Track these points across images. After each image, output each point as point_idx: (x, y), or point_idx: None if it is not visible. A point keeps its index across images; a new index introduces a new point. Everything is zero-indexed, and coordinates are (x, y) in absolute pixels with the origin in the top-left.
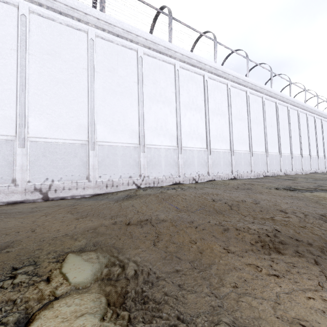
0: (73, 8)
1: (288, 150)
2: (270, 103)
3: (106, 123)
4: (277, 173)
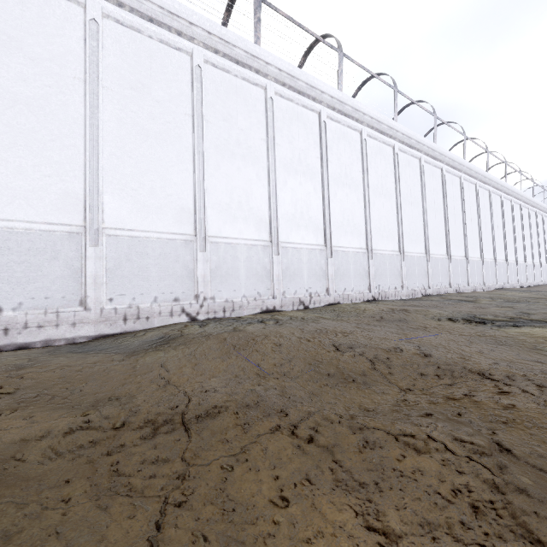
0: None
1: (462, 251)
2: (433, 169)
3: (125, 193)
4: (445, 290)
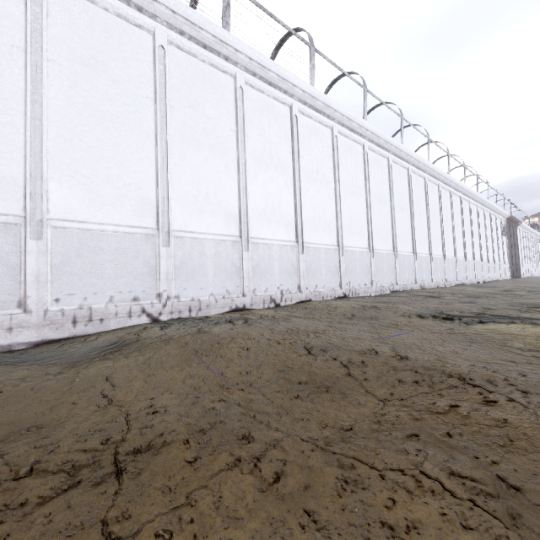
0: None
1: (426, 249)
2: (400, 169)
3: (75, 180)
4: (411, 286)
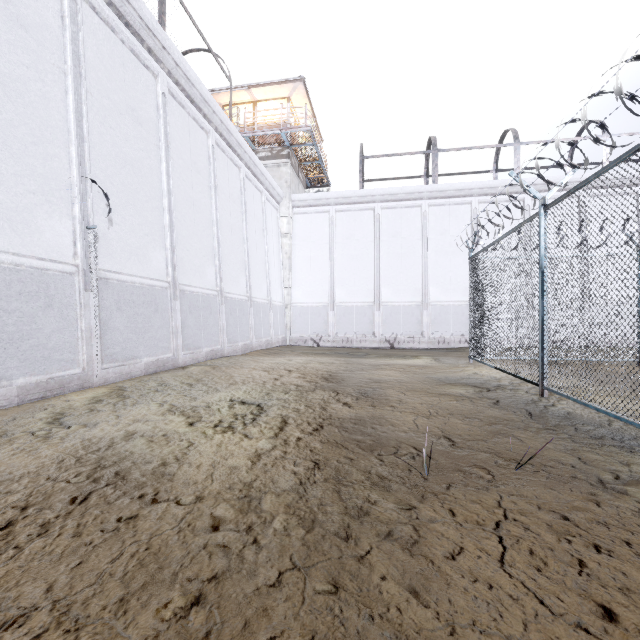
0: (410, 193)
1: None
2: None
3: (438, 285)
4: None
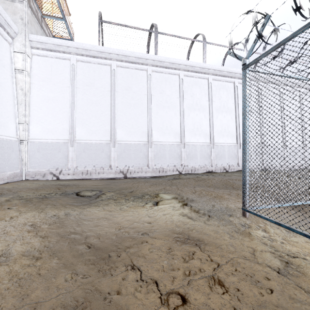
0: (139, 58)
1: None
2: None
3: (158, 129)
4: None
